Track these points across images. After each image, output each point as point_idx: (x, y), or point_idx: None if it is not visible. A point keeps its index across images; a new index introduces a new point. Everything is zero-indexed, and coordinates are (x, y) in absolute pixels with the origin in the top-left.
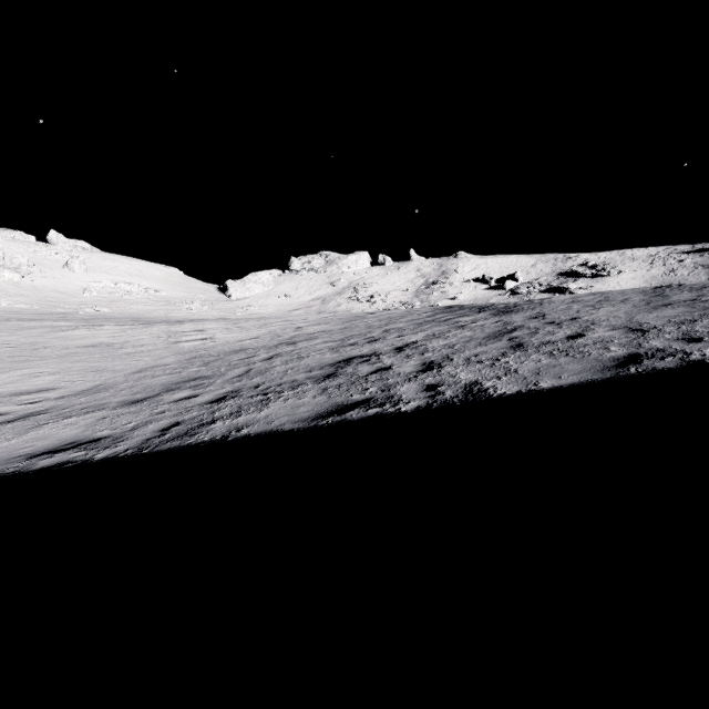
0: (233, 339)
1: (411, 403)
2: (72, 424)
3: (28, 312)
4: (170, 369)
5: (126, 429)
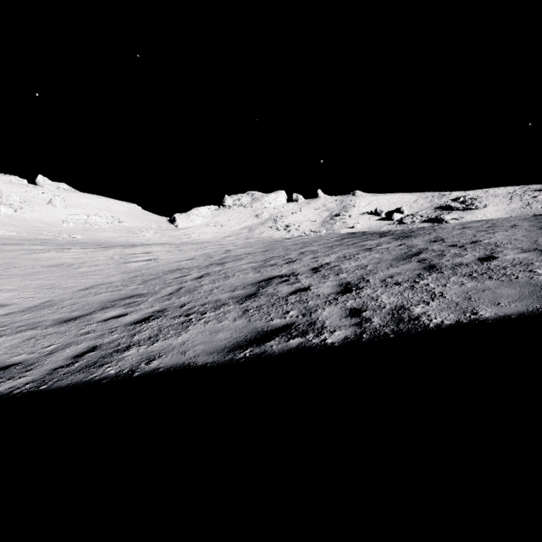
0: (172, 260)
1: (337, 333)
2: None
3: (17, 239)
4: (112, 287)
5: (43, 353)
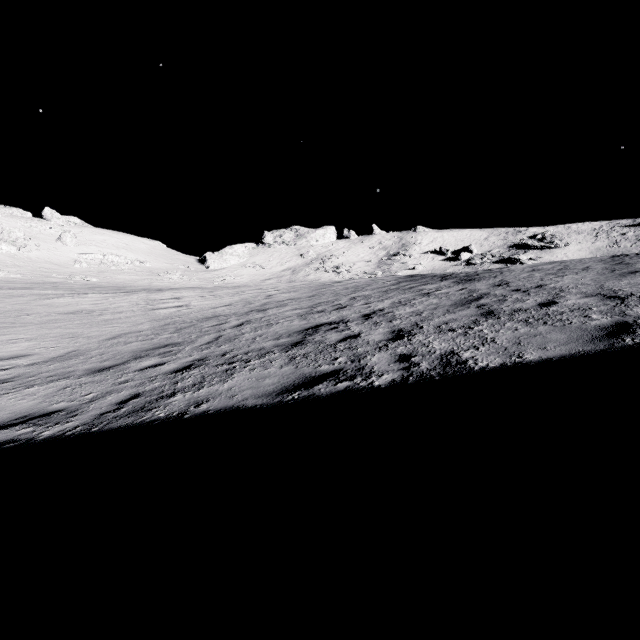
0: (207, 306)
1: (384, 376)
2: (31, 395)
3: (22, 282)
4: (142, 335)
5: (84, 401)
